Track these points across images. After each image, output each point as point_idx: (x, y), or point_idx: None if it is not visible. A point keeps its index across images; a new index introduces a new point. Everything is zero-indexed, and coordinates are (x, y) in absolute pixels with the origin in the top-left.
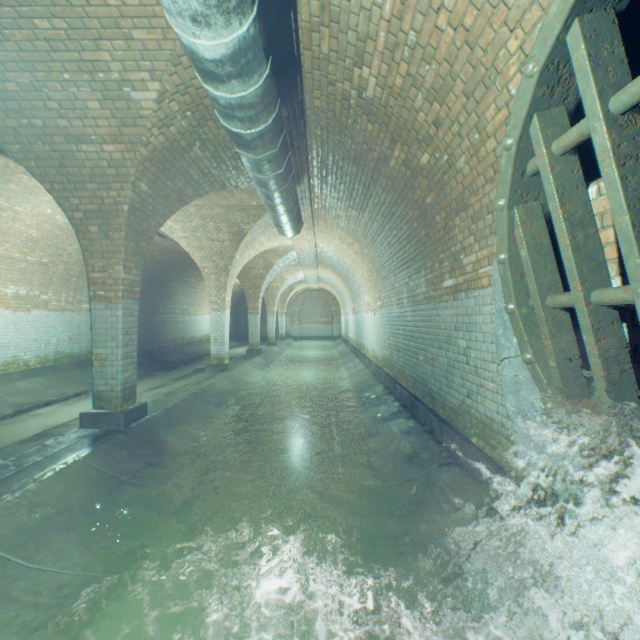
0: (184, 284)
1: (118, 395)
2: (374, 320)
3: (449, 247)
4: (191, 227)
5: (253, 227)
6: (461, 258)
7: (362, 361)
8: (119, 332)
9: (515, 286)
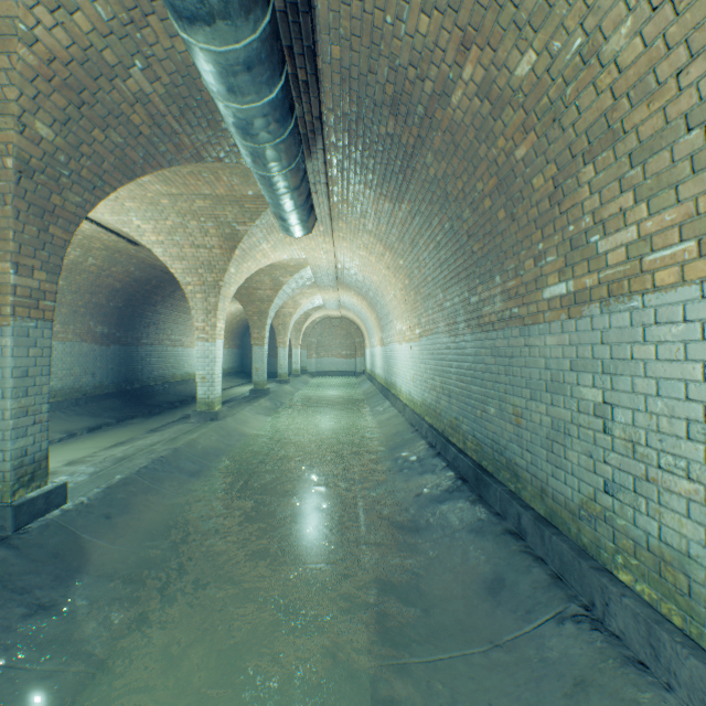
0: (175, 309)
1: (5, 477)
2: (410, 353)
3: (561, 227)
4: (166, 227)
5: (251, 228)
6: (593, 241)
7: (393, 404)
8: (7, 373)
9: None
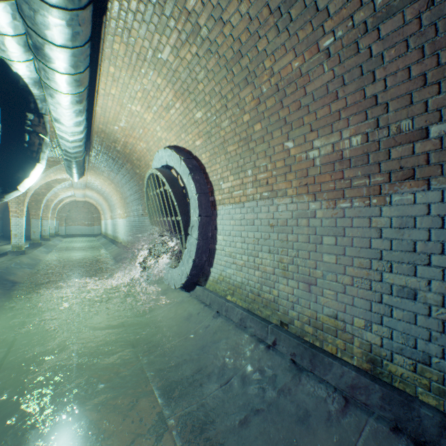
0: None
1: None
2: (124, 223)
3: None
4: None
5: (49, 170)
6: None
7: (117, 245)
8: None
9: (150, 216)
